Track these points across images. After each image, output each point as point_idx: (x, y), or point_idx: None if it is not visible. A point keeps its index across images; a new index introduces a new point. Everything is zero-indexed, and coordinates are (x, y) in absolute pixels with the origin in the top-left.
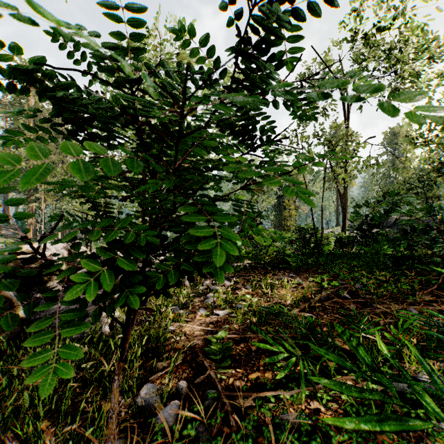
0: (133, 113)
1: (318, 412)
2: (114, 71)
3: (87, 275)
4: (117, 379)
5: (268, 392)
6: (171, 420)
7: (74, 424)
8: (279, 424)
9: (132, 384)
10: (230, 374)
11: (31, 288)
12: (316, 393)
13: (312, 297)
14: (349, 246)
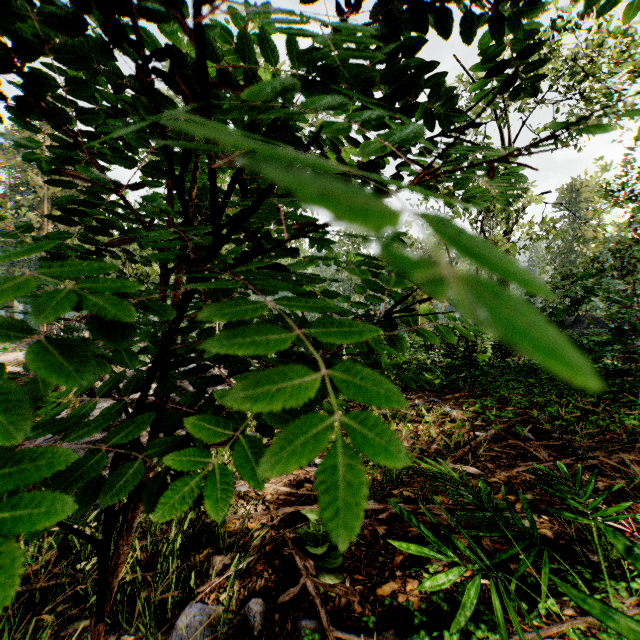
0: None
1: None
2: None
3: None
4: None
5: (421, 639)
6: None
7: None
8: None
9: (166, 599)
10: (343, 591)
11: None
12: None
13: (471, 437)
14: (512, 355)
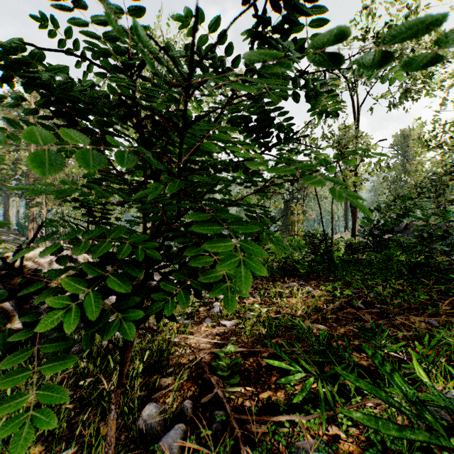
0: (131, 104)
1: (337, 438)
2: (108, 54)
3: (69, 300)
4: (114, 408)
5: (282, 416)
6: (176, 446)
7: (70, 449)
8: (295, 453)
9: (133, 403)
10: (240, 394)
11: (29, 297)
12: (338, 420)
13: (324, 307)
14: (359, 252)
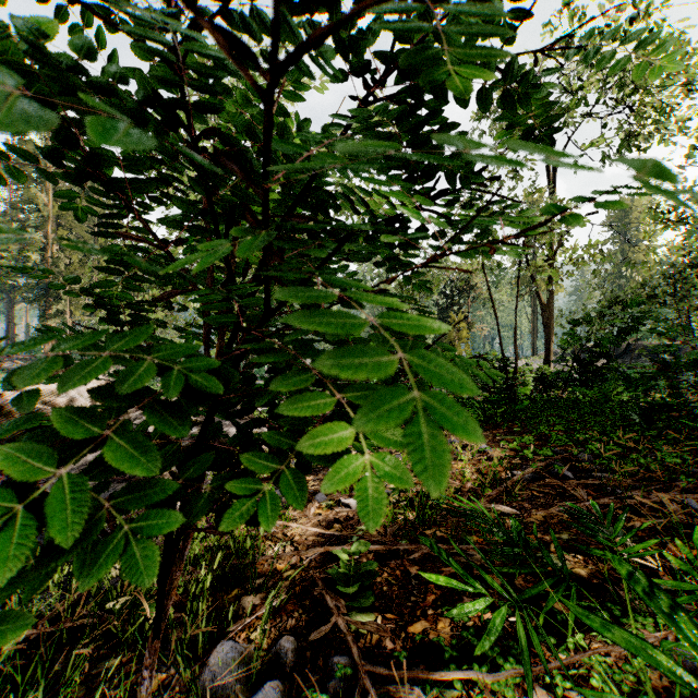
0: (174, 98)
1: None
2: None
3: None
4: (148, 675)
5: (451, 671)
6: None
7: None
8: None
9: (196, 639)
10: (375, 628)
11: None
12: (554, 687)
13: (508, 476)
14: (556, 388)
